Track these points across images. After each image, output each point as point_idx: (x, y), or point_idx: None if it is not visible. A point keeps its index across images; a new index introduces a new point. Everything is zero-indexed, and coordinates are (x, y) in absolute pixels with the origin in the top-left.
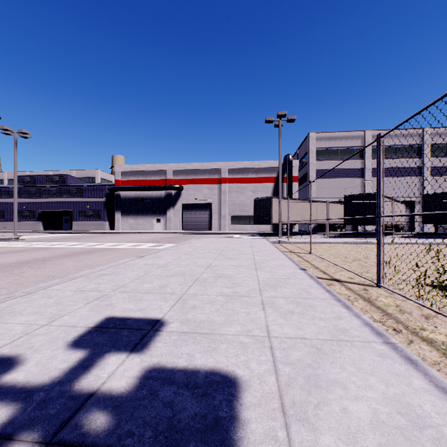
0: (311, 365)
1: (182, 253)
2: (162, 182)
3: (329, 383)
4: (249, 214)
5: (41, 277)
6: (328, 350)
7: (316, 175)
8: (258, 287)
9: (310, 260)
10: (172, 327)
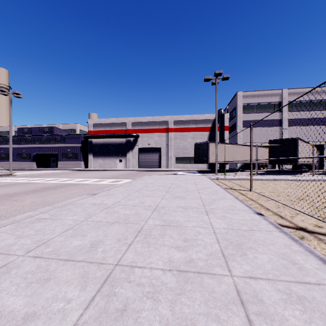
0: None
1: (133, 191)
2: (123, 132)
3: None
4: (190, 155)
5: None
6: None
7: (242, 125)
8: (218, 249)
9: (254, 198)
10: None
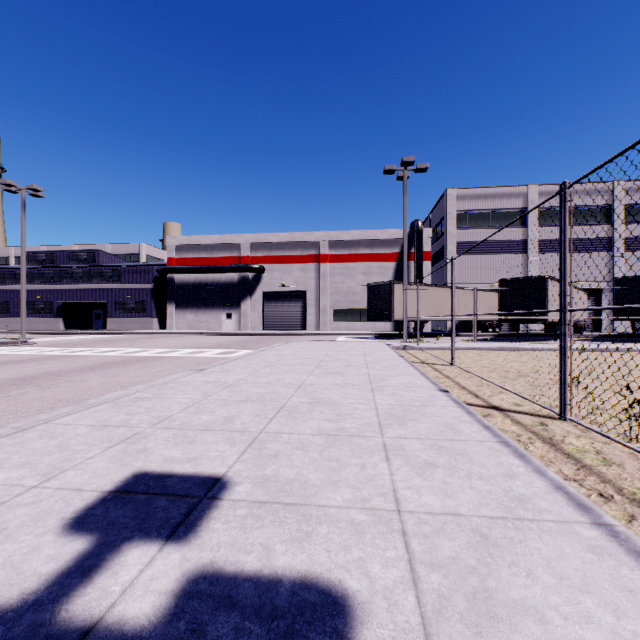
0: (475, 570)
1: (262, 365)
2: (234, 261)
3: (512, 610)
4: (360, 306)
5: (49, 402)
6: (501, 538)
7: (456, 250)
8: (376, 420)
9: (452, 375)
10: (239, 491)
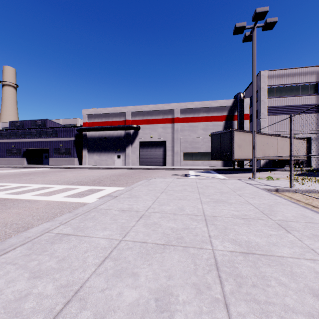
0: None
1: None
2: (122, 123)
3: None
4: (200, 150)
5: None
6: None
7: (267, 112)
8: None
9: None
10: None
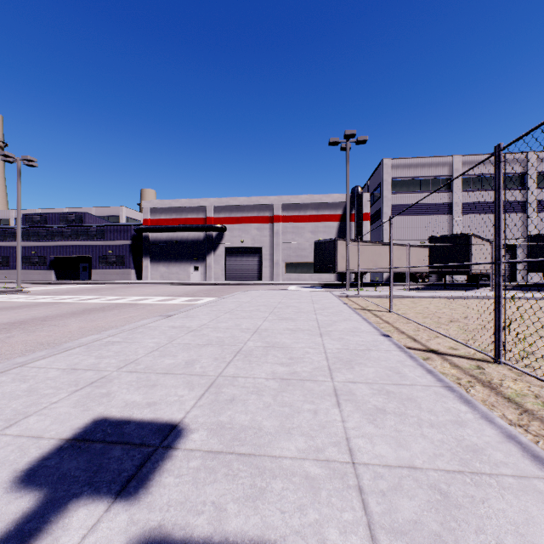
0: (440, 537)
1: (222, 312)
2: (200, 221)
3: None
4: (308, 260)
5: (32, 345)
6: (462, 496)
7: (391, 212)
8: (326, 364)
9: (391, 320)
10: (194, 440)
